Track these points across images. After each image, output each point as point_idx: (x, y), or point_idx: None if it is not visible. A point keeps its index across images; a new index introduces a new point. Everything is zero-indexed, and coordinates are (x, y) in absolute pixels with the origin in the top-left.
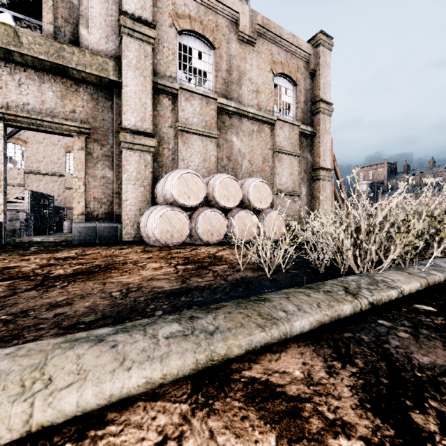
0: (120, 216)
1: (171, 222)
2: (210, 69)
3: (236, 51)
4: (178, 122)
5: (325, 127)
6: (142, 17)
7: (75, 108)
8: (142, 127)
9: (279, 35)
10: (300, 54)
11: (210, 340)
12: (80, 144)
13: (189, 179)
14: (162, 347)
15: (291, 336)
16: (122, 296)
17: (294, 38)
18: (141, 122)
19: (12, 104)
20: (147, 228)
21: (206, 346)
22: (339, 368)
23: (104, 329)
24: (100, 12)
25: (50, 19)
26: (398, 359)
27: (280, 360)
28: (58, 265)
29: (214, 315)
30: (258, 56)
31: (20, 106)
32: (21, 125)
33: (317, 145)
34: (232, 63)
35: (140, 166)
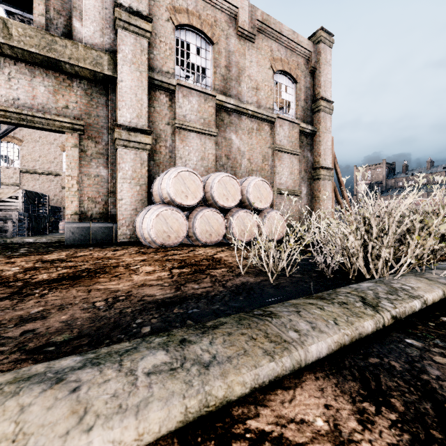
0: (115, 216)
1: (168, 222)
2: (209, 65)
3: (235, 47)
4: (175, 119)
5: (326, 125)
6: (138, 10)
7: (68, 104)
8: (138, 123)
9: (279, 31)
10: (300, 50)
11: (204, 376)
12: (73, 141)
13: (187, 177)
14: (141, 389)
15: (306, 365)
16: (107, 307)
17: (294, 35)
18: (137, 119)
19: (1, 98)
20: (142, 228)
21: (199, 387)
22: (373, 414)
23: (71, 358)
24: (94, 5)
25: (42, 11)
26: (445, 397)
27: (295, 401)
28: (44, 268)
29: (210, 337)
30: (257, 52)
31: (10, 101)
32: (10, 120)
33: (317, 144)
34: (231, 59)
35: (136, 164)
